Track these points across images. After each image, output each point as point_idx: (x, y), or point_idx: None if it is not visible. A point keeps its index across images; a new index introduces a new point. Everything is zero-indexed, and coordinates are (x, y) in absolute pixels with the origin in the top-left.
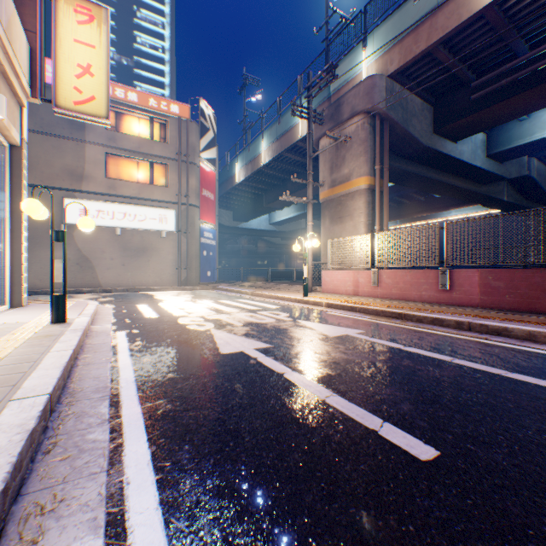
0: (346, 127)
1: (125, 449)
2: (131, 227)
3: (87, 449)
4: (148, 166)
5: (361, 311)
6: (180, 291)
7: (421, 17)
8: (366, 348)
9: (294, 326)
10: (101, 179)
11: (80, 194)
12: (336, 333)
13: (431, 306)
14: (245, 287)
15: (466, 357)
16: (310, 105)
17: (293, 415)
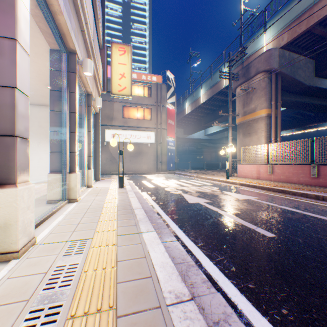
0: (252, 83)
1: (169, 224)
2: (134, 142)
3: (159, 223)
4: (141, 110)
5: (259, 188)
6: (157, 174)
7: (302, 10)
8: (257, 205)
9: (221, 194)
10: (120, 119)
11: (111, 127)
12: (243, 198)
13: (304, 187)
14: (191, 172)
15: (310, 211)
16: (230, 71)
17: (222, 222)
